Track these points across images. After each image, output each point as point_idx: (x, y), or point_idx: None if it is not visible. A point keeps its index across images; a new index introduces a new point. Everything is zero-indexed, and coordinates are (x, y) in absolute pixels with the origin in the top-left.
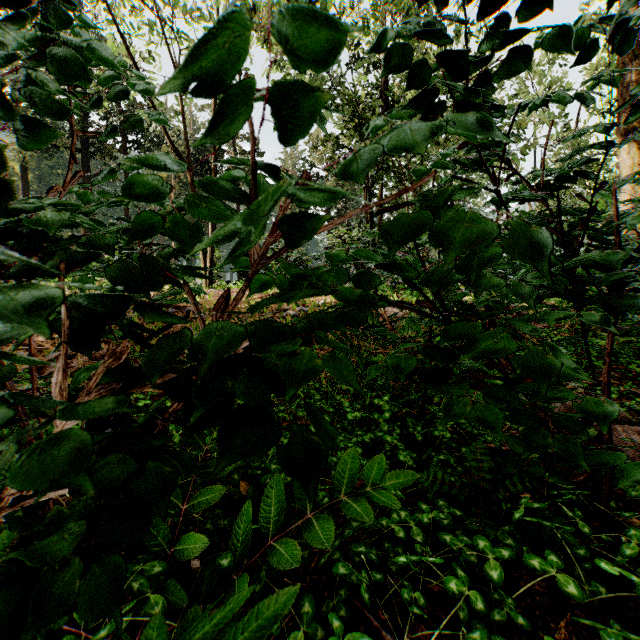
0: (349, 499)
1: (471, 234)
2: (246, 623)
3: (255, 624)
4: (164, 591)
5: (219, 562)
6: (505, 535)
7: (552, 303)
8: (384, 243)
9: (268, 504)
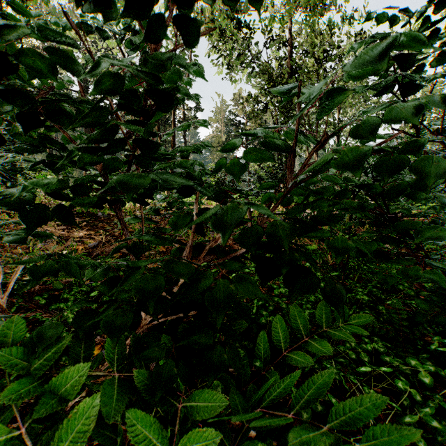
0: (330, 330)
1: (440, 170)
2: (308, 386)
3: (315, 387)
4: (220, 380)
5: (254, 364)
6: (424, 359)
7: (418, 210)
8: (379, 175)
9: (277, 332)
